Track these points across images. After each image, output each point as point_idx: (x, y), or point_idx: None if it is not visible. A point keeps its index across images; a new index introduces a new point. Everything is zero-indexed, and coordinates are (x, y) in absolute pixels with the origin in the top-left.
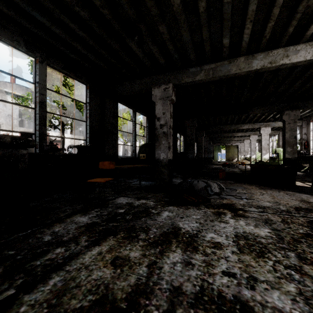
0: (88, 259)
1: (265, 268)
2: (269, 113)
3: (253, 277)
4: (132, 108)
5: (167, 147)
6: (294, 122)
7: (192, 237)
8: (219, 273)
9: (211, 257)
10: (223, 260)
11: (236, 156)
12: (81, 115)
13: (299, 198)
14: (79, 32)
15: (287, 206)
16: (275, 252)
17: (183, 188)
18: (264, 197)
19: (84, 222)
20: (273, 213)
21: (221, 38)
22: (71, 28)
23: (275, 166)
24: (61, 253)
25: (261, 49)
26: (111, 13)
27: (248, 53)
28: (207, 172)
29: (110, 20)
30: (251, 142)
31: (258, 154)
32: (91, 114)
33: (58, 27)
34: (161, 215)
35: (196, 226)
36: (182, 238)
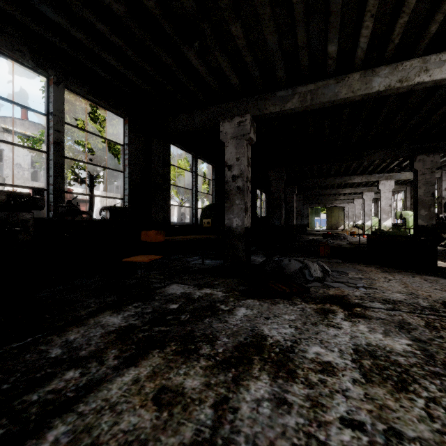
0: (117, 391)
1: (413, 413)
2: (392, 160)
3: (394, 431)
4: (192, 152)
5: (242, 209)
6: (431, 172)
7: (286, 352)
8: (335, 421)
9: (318, 391)
10: (340, 396)
11: (342, 223)
12: (118, 163)
13: (445, 287)
14: (111, 36)
15: (429, 300)
16: (424, 381)
17: (267, 271)
18: (392, 285)
19: (116, 325)
20: (410, 312)
21: (325, 44)
22: (100, 31)
23: (405, 237)
24: (74, 380)
25: (385, 60)
26: (158, 6)
27: (365, 67)
28: (301, 247)
29: (157, 18)
30: (365, 202)
31: (375, 219)
32: (131, 160)
33: (80, 29)
34: (234, 315)
35: (290, 333)
36: (269, 355)
